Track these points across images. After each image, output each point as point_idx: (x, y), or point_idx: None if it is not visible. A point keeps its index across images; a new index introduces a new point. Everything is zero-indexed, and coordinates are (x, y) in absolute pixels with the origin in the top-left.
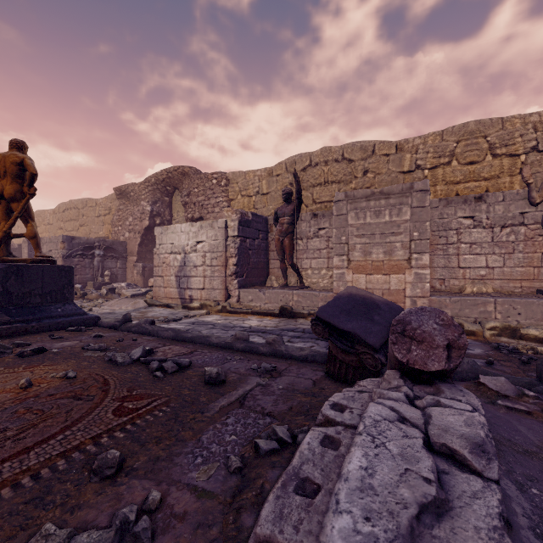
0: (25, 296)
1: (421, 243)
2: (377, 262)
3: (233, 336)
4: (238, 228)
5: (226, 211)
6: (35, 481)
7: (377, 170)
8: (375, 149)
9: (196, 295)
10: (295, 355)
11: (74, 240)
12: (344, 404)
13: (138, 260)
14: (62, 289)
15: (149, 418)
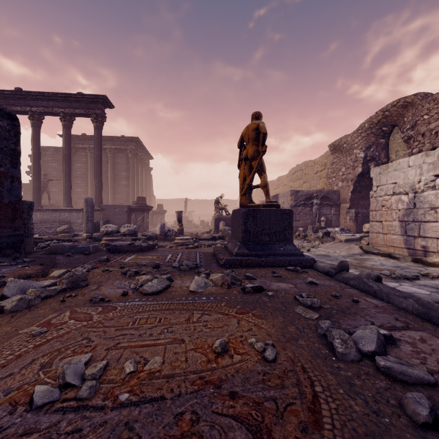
0: (258, 234)
1: None
2: None
3: None
4: None
5: None
6: None
7: None
8: None
9: (434, 246)
10: None
11: (298, 193)
12: None
13: (350, 207)
14: (283, 230)
15: None
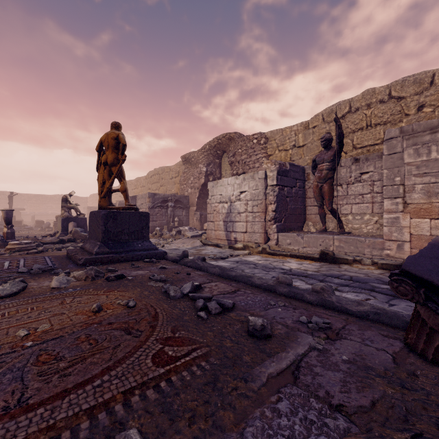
0: (118, 234)
1: None
2: None
3: (275, 279)
4: (277, 178)
5: (266, 163)
6: None
7: (437, 103)
8: (434, 79)
9: (239, 237)
10: (351, 309)
11: (155, 196)
12: None
13: (197, 210)
14: (141, 230)
15: (186, 376)
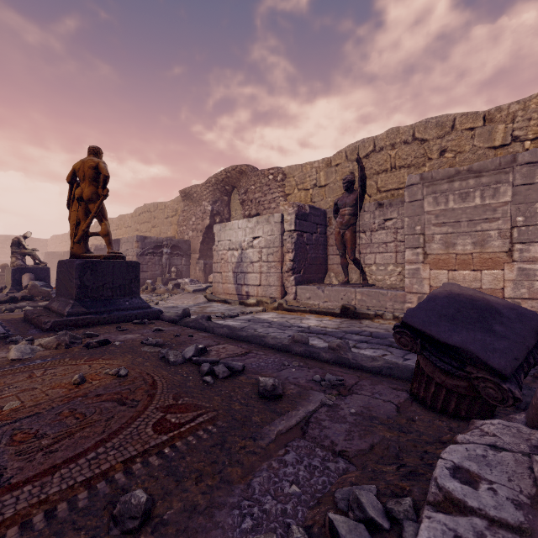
0: (98, 289)
1: (527, 230)
2: (463, 255)
3: (291, 338)
4: (295, 222)
5: (283, 205)
6: (47, 521)
7: (457, 149)
8: (455, 124)
9: (252, 292)
10: (366, 365)
11: (146, 240)
12: (474, 470)
13: (200, 258)
14: (129, 284)
15: (191, 440)
